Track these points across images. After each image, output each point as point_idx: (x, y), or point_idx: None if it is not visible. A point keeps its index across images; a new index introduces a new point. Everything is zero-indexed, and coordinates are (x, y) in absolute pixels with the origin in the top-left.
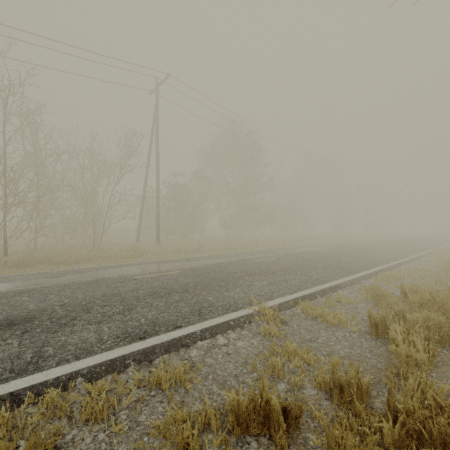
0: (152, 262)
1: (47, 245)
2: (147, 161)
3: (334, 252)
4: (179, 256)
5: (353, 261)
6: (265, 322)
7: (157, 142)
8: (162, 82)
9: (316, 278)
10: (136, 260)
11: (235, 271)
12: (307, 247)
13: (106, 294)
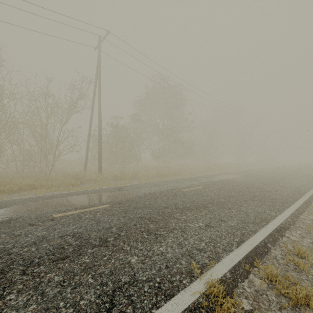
0: (87, 192)
1: (10, 173)
2: (92, 104)
3: (249, 180)
4: (115, 184)
5: (274, 191)
6: None
7: (100, 88)
8: (104, 38)
9: (253, 215)
10: (74, 189)
11: (165, 205)
12: (223, 174)
13: None
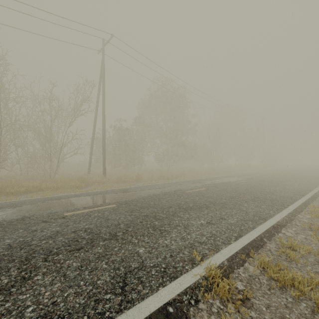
0: (92, 193)
1: (14, 175)
2: (95, 107)
3: (252, 183)
4: (120, 186)
5: (275, 192)
6: (218, 299)
7: (104, 91)
8: (107, 42)
9: (252, 214)
10: (80, 190)
11: (169, 205)
12: (226, 177)
13: (12, 245)
